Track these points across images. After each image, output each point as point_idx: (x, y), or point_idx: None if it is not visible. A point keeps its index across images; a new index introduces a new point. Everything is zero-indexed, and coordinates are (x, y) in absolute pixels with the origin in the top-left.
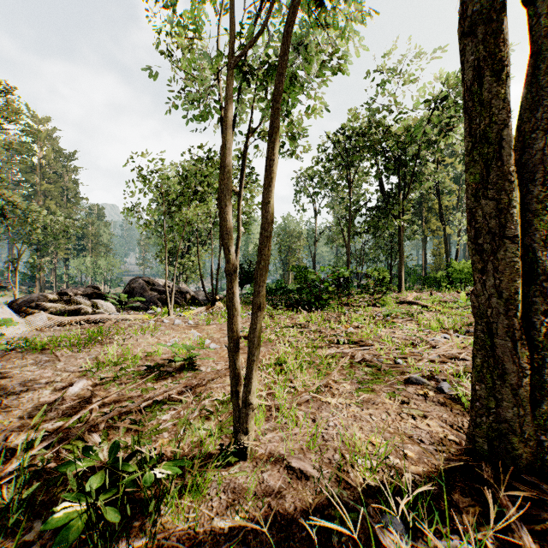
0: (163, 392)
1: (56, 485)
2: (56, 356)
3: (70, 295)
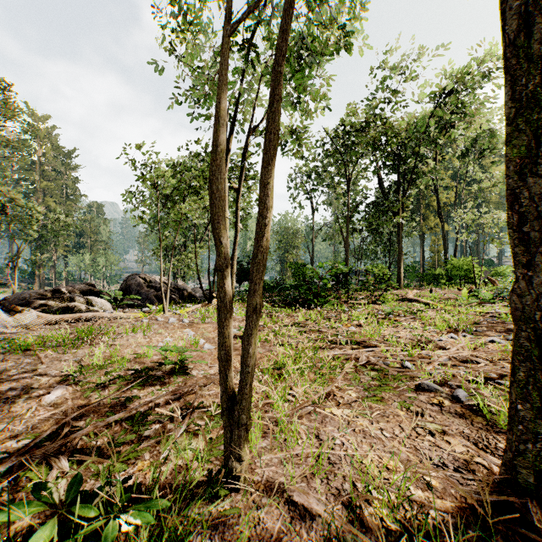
0: (147, 402)
1: (4, 528)
2: (39, 358)
3: (64, 292)
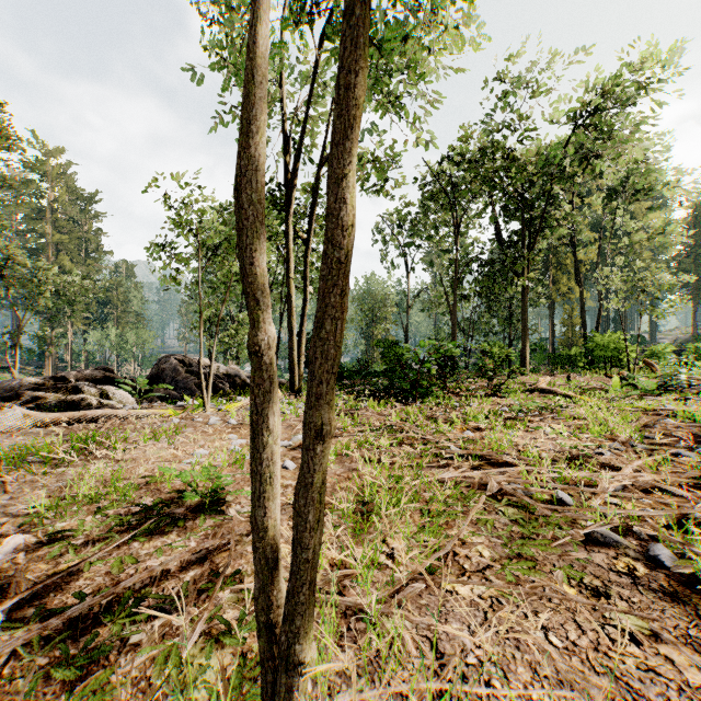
0: (145, 573)
1: None
2: (4, 483)
3: (69, 381)
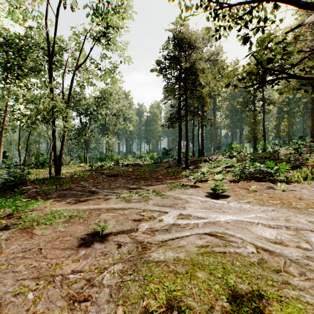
0: None
1: None
2: None
3: None
